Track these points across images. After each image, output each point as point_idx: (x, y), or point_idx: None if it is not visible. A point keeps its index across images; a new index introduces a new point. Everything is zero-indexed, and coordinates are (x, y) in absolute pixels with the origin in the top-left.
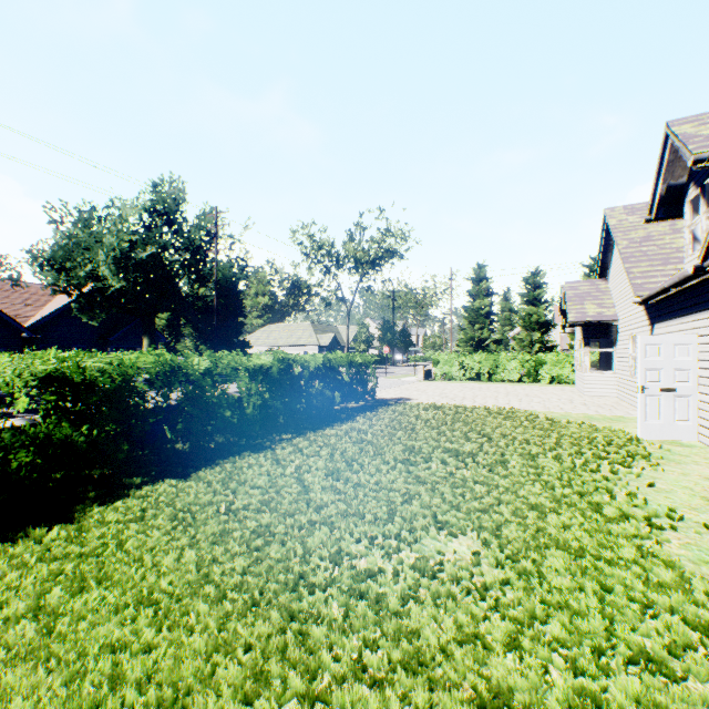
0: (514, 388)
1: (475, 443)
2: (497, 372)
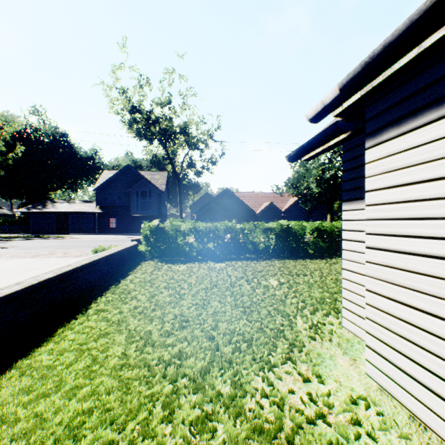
0: None
1: None
2: None
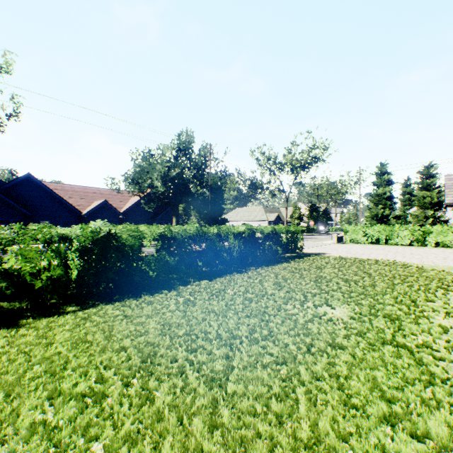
0: (403, 249)
1: (359, 276)
2: (392, 238)
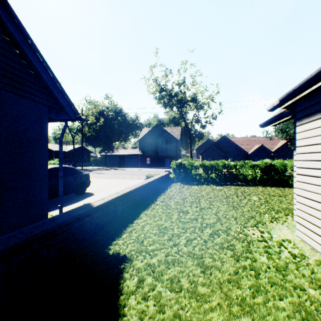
0: None
1: None
2: None
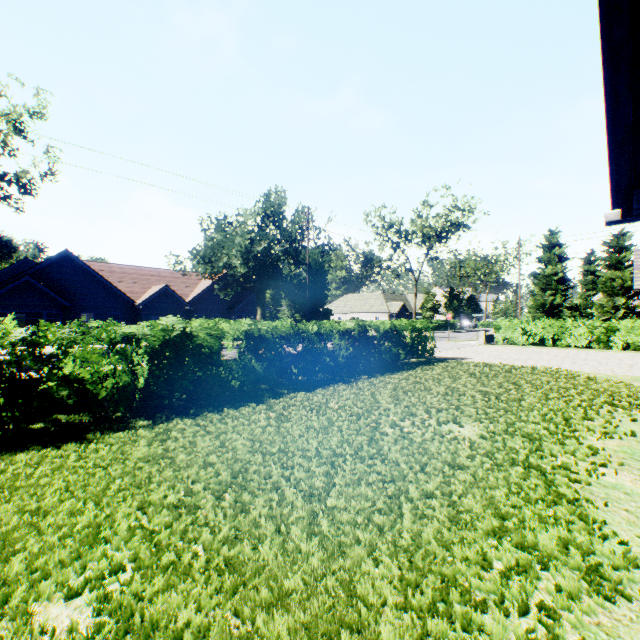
0: (577, 353)
1: (504, 389)
2: (563, 338)
